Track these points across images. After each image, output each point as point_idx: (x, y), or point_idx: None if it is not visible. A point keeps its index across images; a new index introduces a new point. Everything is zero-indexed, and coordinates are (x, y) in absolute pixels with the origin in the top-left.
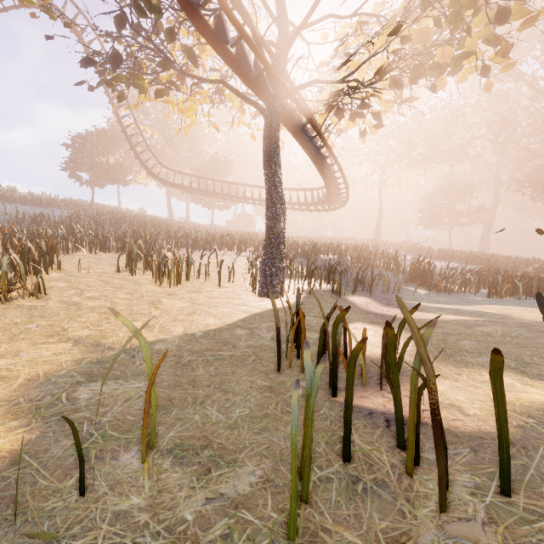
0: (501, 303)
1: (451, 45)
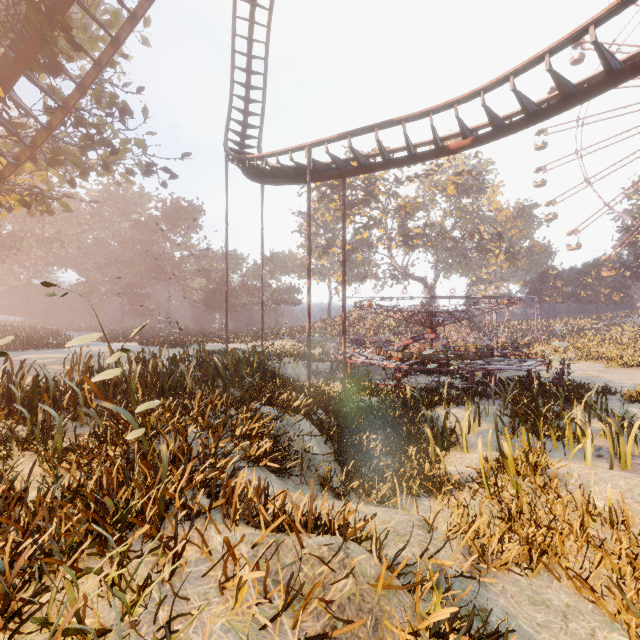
0: (19, 354)
1: (8, 194)
